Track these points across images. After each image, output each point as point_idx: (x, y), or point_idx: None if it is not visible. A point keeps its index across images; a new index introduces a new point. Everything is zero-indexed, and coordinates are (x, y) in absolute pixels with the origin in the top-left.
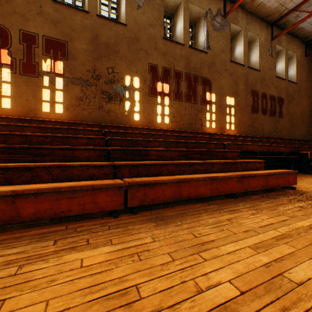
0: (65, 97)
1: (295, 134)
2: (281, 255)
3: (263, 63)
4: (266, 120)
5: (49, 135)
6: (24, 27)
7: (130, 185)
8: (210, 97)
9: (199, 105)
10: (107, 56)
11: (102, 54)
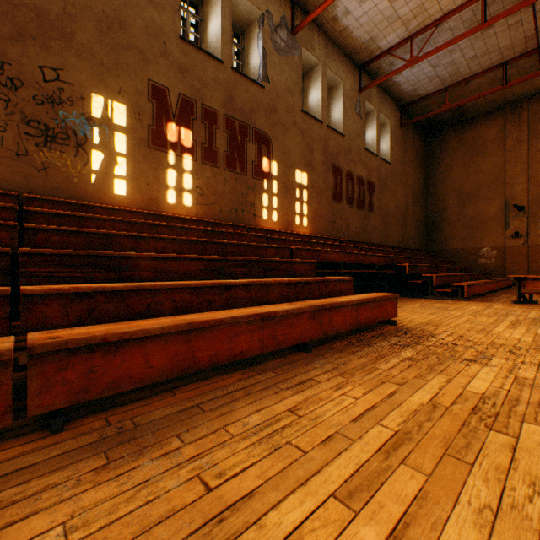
0: None
1: (389, 238)
2: (402, 508)
3: (349, 124)
4: (353, 214)
5: None
6: None
7: (40, 352)
8: (269, 166)
9: (250, 177)
10: (41, 40)
11: (25, 31)
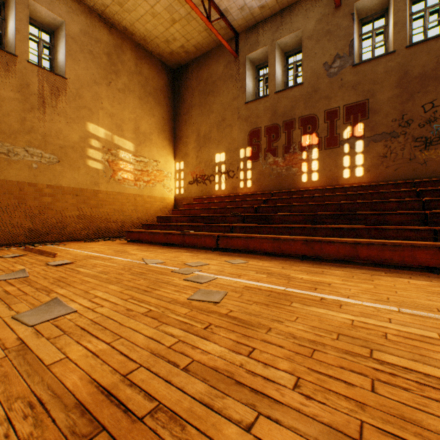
0: (365, 158)
1: None
2: None
3: None
4: None
5: (357, 202)
6: (327, 107)
7: None
8: None
9: None
10: (422, 91)
11: (413, 92)
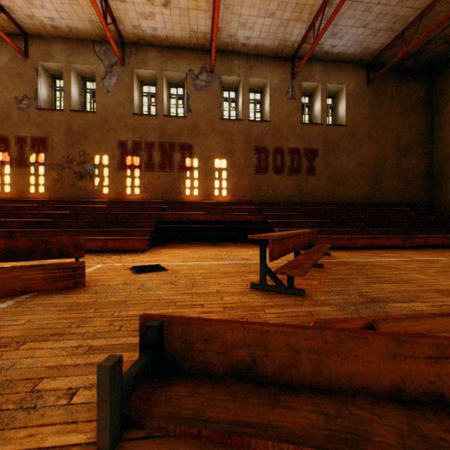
0: (46, 180)
1: (344, 196)
2: None
3: (277, 110)
4: (282, 180)
5: (7, 212)
6: (19, 134)
7: None
8: (191, 162)
9: (176, 172)
10: (79, 142)
11: (75, 141)
